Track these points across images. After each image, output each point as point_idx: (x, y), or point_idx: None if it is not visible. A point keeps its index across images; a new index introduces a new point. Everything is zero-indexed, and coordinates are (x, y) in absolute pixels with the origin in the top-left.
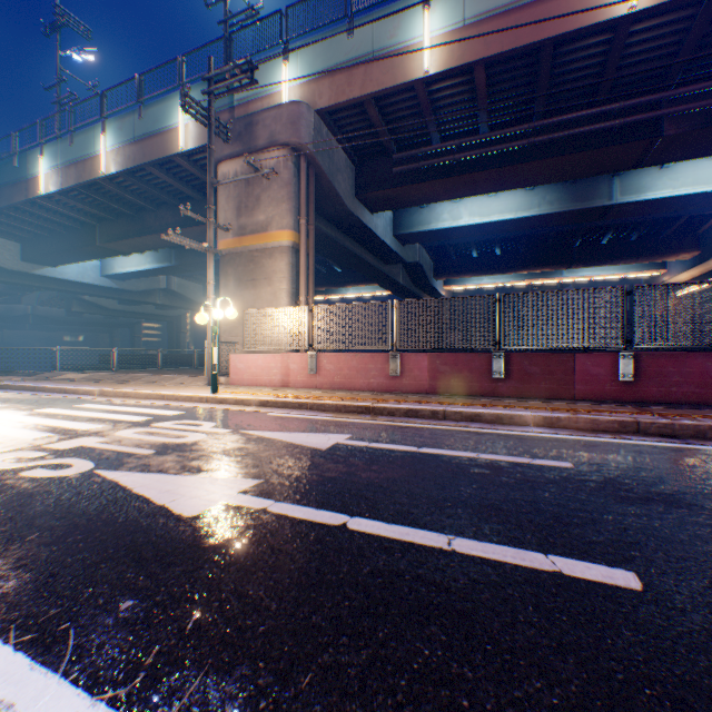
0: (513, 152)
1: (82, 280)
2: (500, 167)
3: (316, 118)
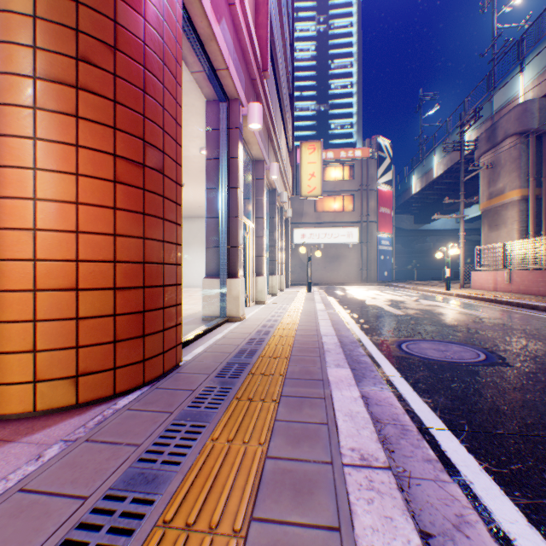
0: None
1: (443, 228)
2: None
3: (541, 101)
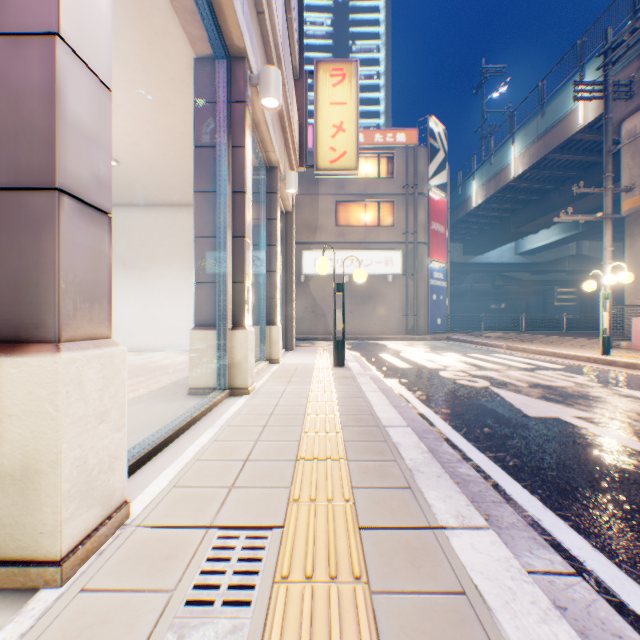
0: None
1: (499, 261)
2: None
3: None
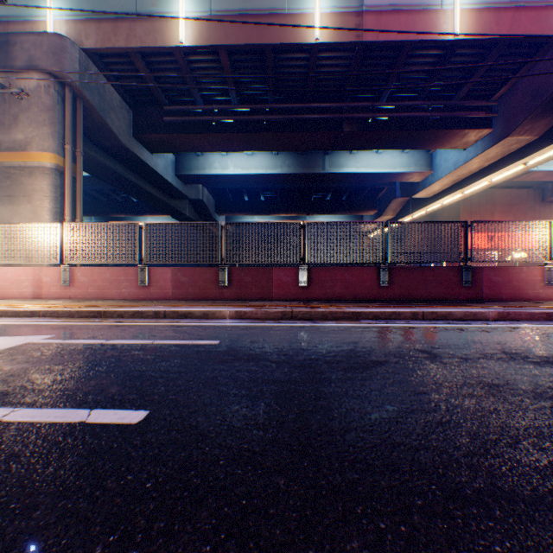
0: (256, 124)
1: None
2: (247, 132)
3: (84, 56)
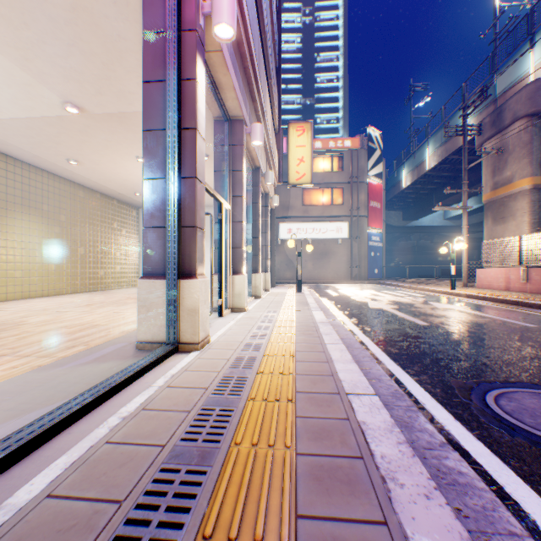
0: None
1: (430, 225)
2: None
3: None
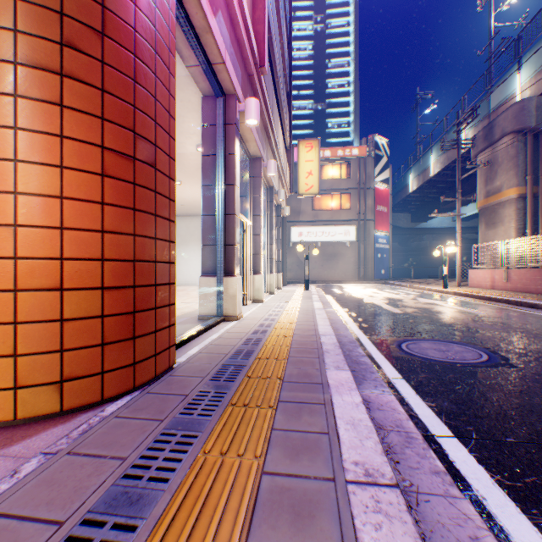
0: None
1: (439, 226)
2: None
3: (539, 99)
